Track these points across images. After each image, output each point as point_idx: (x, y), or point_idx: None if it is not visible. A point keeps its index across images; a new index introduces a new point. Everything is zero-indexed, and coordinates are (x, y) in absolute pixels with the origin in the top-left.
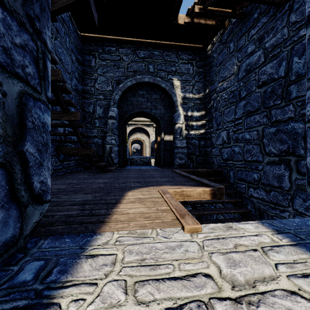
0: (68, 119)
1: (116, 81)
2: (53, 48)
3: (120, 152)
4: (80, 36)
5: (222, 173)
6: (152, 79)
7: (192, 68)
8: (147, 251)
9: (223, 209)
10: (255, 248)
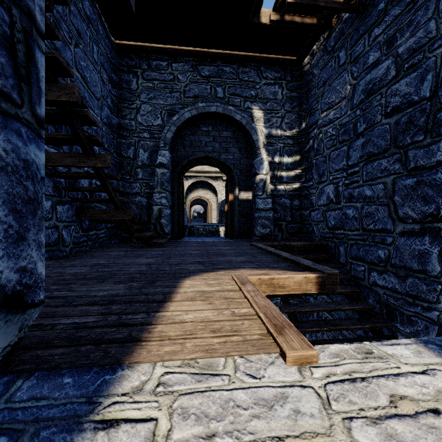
0: (92, 165)
1: (169, 112)
2: (72, 60)
3: (174, 216)
4: (114, 45)
5: (327, 248)
6: (222, 108)
7: (281, 91)
8: (219, 412)
9: (330, 303)
10: (433, 407)
